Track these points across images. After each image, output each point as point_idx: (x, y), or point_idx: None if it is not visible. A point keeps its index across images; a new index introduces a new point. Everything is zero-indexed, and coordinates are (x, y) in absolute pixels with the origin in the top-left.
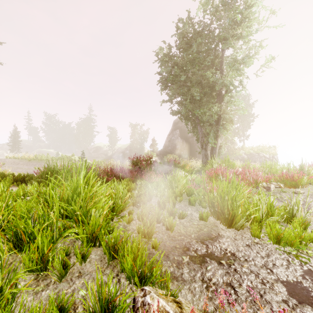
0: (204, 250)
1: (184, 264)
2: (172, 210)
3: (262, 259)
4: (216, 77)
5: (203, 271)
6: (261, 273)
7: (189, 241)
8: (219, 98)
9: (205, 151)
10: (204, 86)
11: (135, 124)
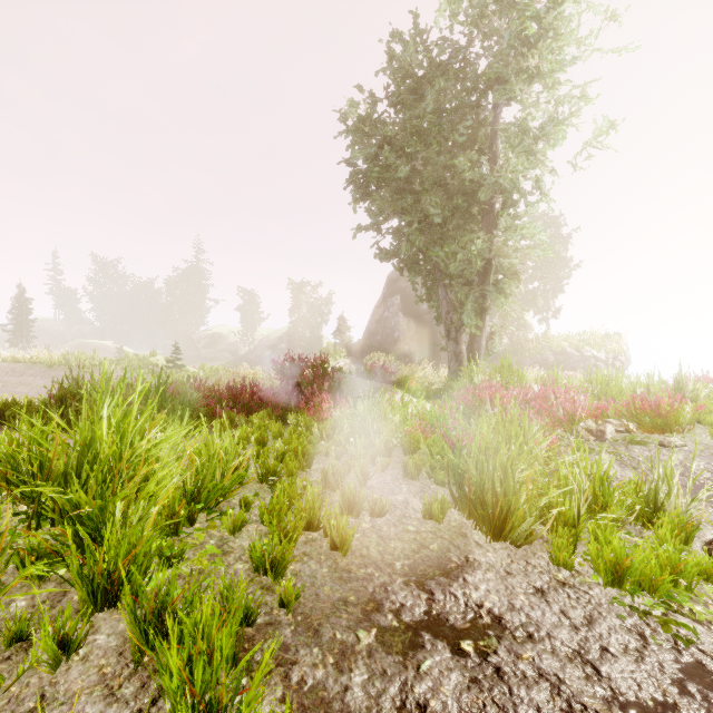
0: (421, 609)
1: (359, 655)
2: (354, 495)
3: (573, 635)
4: (481, 170)
5: (408, 677)
6: (568, 678)
7: (386, 581)
8: (487, 219)
9: (455, 345)
10: (453, 192)
11: (300, 284)
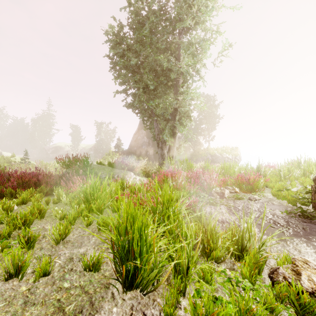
0: None
1: None
2: (22, 260)
3: None
4: (171, 63)
5: None
6: None
7: None
8: (176, 89)
9: (161, 150)
10: (160, 74)
11: (100, 123)
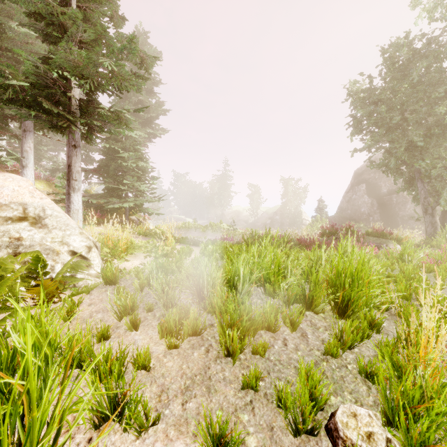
0: None
1: None
2: (427, 280)
3: None
4: None
5: None
6: None
7: None
8: None
9: (430, 217)
10: (431, 125)
11: (288, 179)
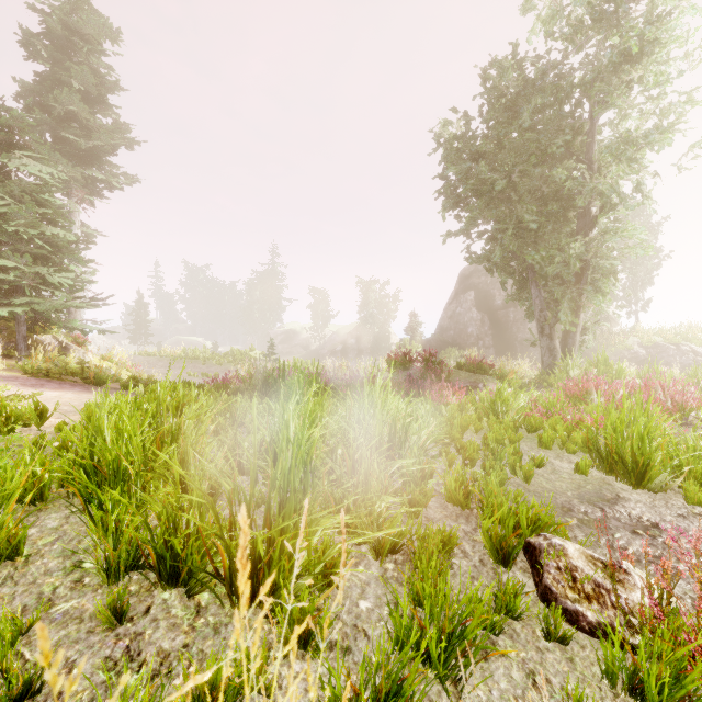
0: (599, 514)
1: (573, 527)
2: (518, 451)
3: None
4: (579, 179)
5: (609, 537)
6: None
7: (567, 500)
8: (583, 222)
9: (548, 340)
10: (548, 198)
11: (369, 282)
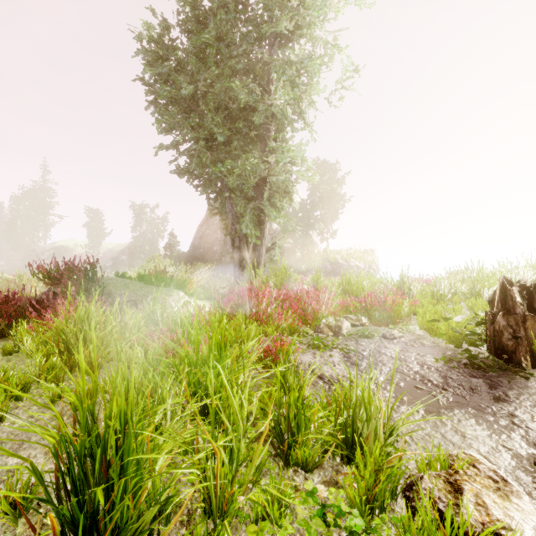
0: None
1: None
2: None
3: None
4: (254, 96)
5: None
6: None
7: None
8: (265, 144)
9: (238, 252)
10: (236, 116)
11: (140, 205)
